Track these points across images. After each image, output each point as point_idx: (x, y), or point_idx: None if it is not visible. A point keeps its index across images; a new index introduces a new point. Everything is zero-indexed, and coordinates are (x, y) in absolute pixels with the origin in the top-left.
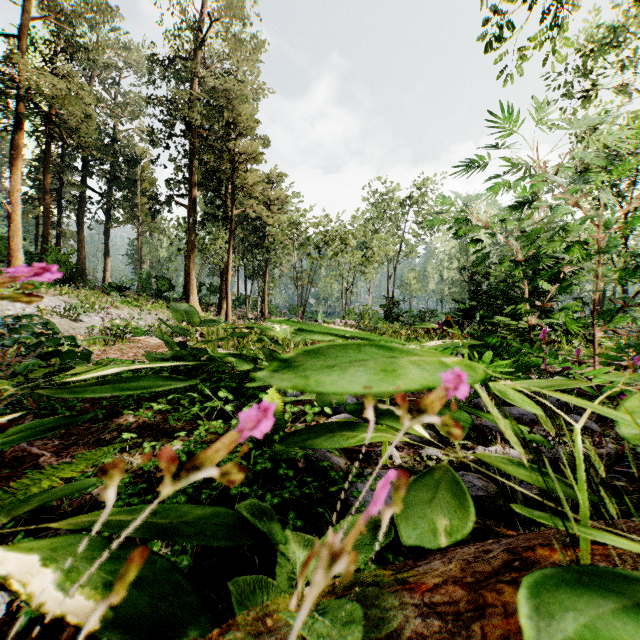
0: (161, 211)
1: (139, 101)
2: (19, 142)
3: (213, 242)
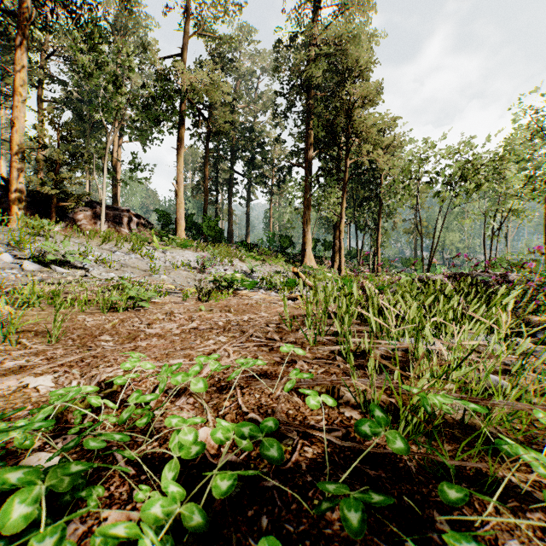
0: (284, 181)
1: (269, 96)
2: (181, 135)
3: (326, 197)
